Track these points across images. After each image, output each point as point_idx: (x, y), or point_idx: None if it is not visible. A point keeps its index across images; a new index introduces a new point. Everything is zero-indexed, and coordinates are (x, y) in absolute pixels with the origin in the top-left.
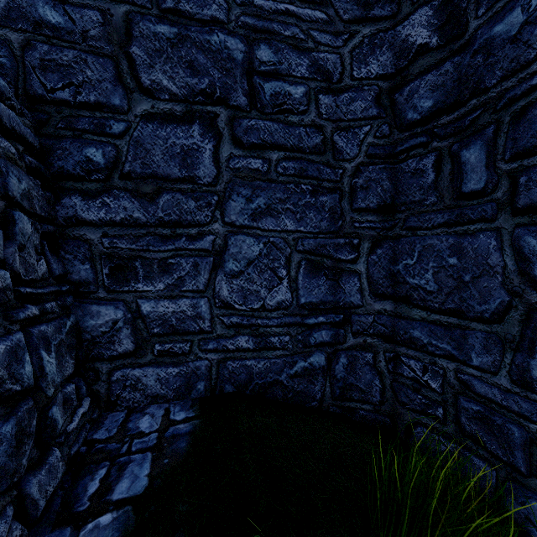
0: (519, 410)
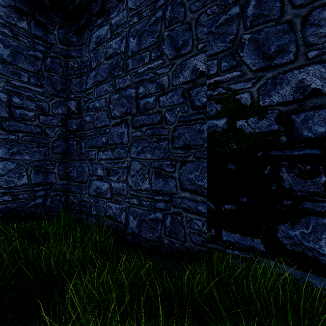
0: (89, 201)
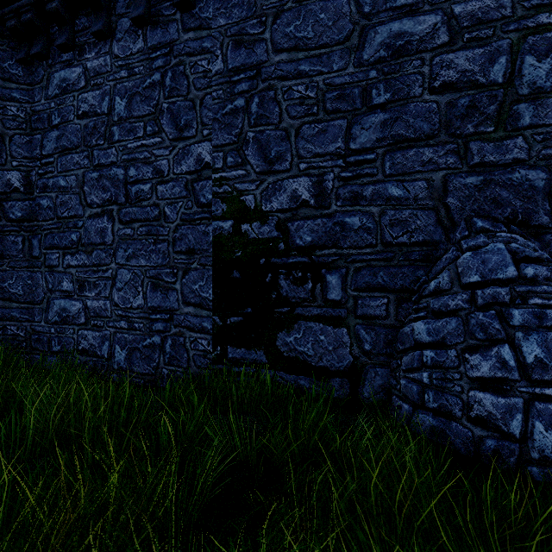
0: (46, 331)
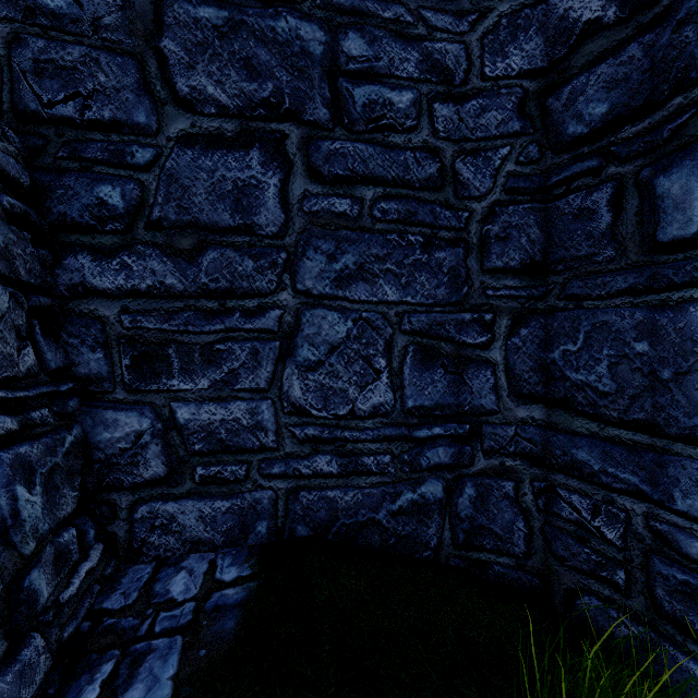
0: None
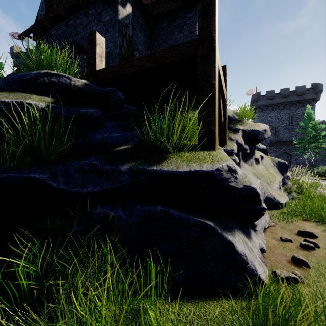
0: None
